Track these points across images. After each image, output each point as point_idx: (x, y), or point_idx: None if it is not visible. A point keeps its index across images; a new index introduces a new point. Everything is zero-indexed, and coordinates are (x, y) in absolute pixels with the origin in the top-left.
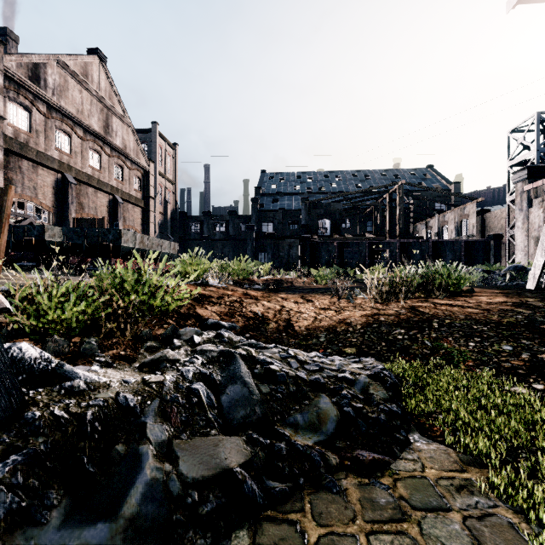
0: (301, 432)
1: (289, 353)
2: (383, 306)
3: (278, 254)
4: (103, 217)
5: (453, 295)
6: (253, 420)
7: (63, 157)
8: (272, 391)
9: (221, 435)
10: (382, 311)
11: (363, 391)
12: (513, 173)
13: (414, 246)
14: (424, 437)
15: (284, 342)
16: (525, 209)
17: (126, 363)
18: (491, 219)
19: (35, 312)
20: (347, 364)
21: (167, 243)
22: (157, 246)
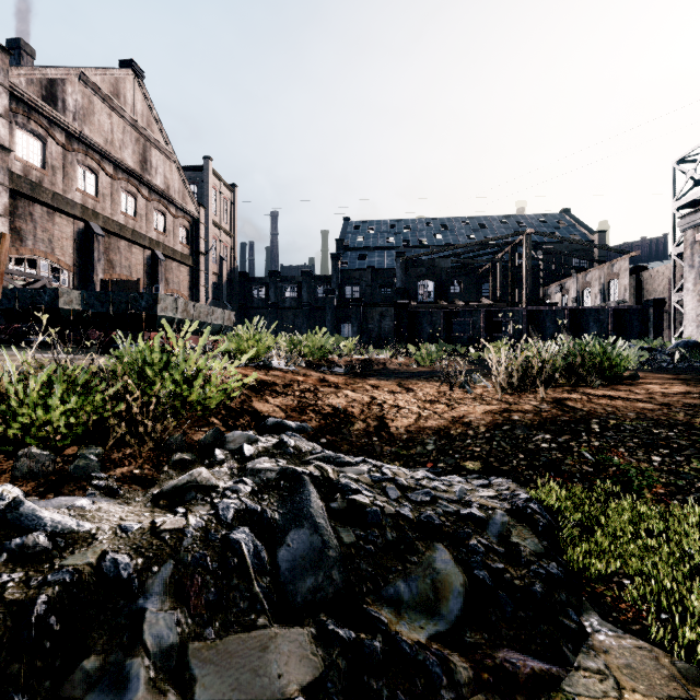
0: (406, 615)
1: (384, 473)
2: (515, 398)
3: (365, 326)
4: (138, 278)
5: (610, 383)
6: (328, 594)
7: (87, 200)
8: (360, 540)
9: (274, 627)
10: (515, 405)
11: (501, 538)
12: (681, 217)
13: (546, 315)
14: (608, 622)
15: (376, 451)
16: (698, 266)
17: (140, 488)
18: (650, 279)
19: (8, 410)
20: (471, 489)
21: (219, 311)
22: (206, 316)
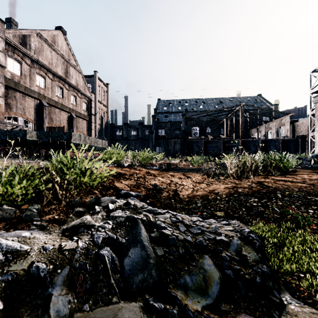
0: (190, 294)
1: (177, 218)
2: (239, 181)
3: (167, 148)
4: (64, 126)
5: (283, 174)
6: (149, 283)
7: (40, 90)
8: (166, 253)
9: (121, 303)
10: (239, 184)
11: (237, 252)
12: (314, 97)
13: (250, 143)
14: (295, 298)
15: (173, 206)
16: None
17: (57, 225)
18: (299, 126)
19: None
20: (220, 226)
21: (100, 141)
22: (94, 143)
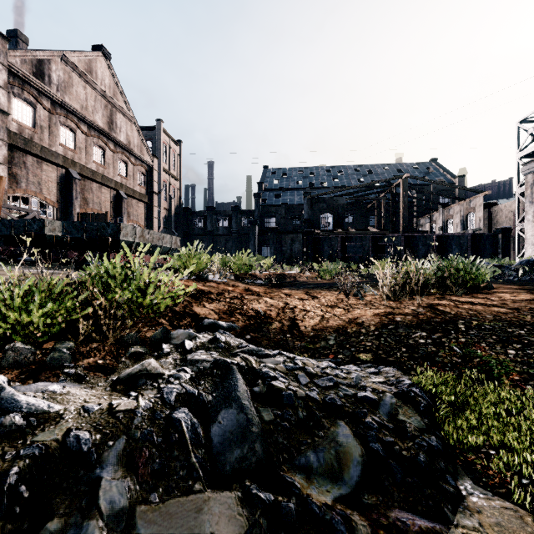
0: (315, 480)
1: (296, 363)
2: (397, 303)
3: (280, 248)
4: (106, 212)
5: (471, 292)
6: (251, 463)
7: (67, 152)
8: (277, 418)
9: (208, 491)
10: (397, 309)
11: (390, 416)
12: (523, 164)
13: (418, 240)
14: (479, 486)
15: (289, 345)
16: None
17: (102, 375)
18: (499, 212)
19: None
20: (365, 376)
21: (168, 237)
22: (157, 240)
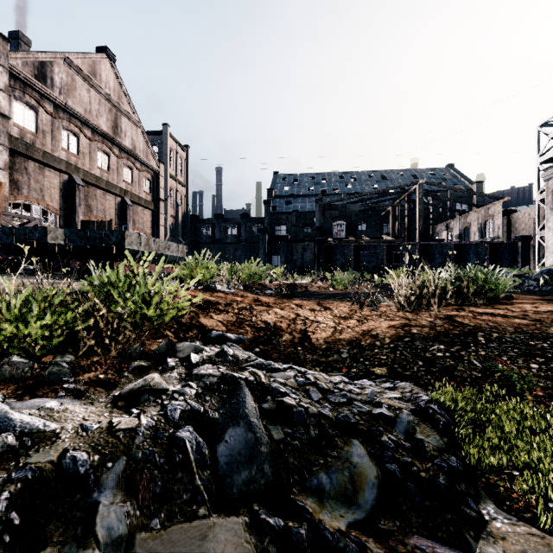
0: (328, 504)
1: (307, 378)
2: (413, 315)
3: (291, 257)
4: (111, 219)
5: (490, 303)
6: (260, 486)
7: (70, 158)
8: (287, 436)
9: (213, 517)
10: (413, 321)
11: (407, 434)
12: (544, 170)
13: (435, 249)
14: (503, 510)
15: (300, 359)
16: None
17: (103, 390)
18: (518, 219)
19: None
20: (380, 392)
21: (175, 245)
22: (164, 249)
